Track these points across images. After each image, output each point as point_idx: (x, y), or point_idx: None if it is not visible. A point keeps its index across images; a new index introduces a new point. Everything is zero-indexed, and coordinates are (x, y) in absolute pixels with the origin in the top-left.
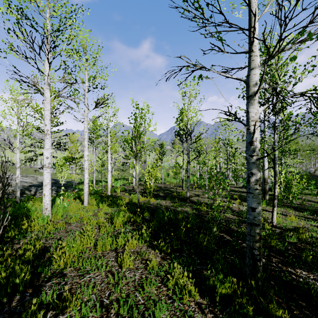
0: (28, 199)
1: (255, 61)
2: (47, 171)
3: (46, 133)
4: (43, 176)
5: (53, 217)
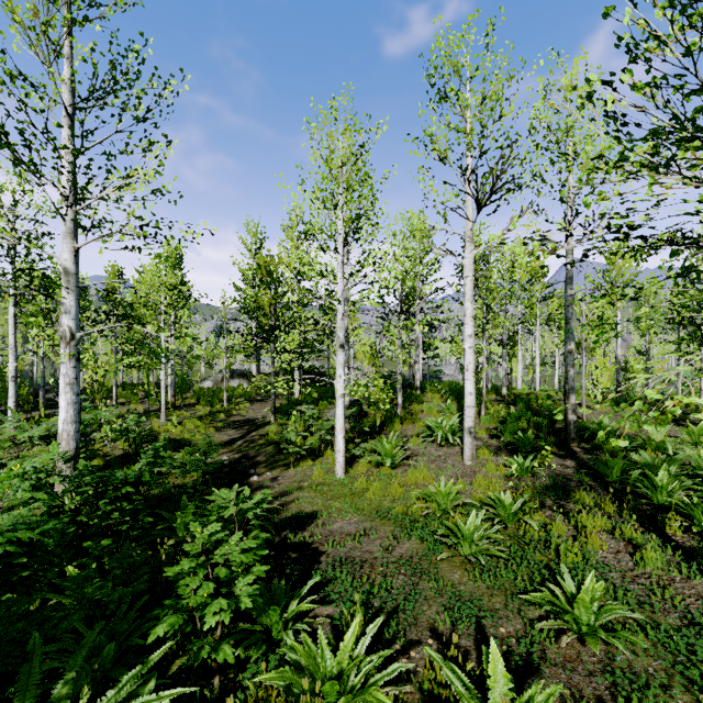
0: None
1: (618, 326)
2: (519, 364)
3: (519, 342)
4: (517, 367)
5: (523, 392)
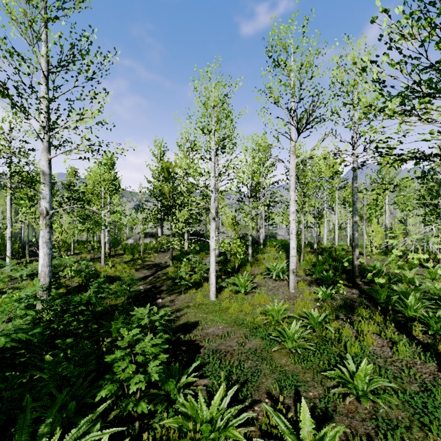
0: None
1: (386, 205)
2: (325, 229)
3: (325, 215)
4: (324, 231)
5: (327, 246)
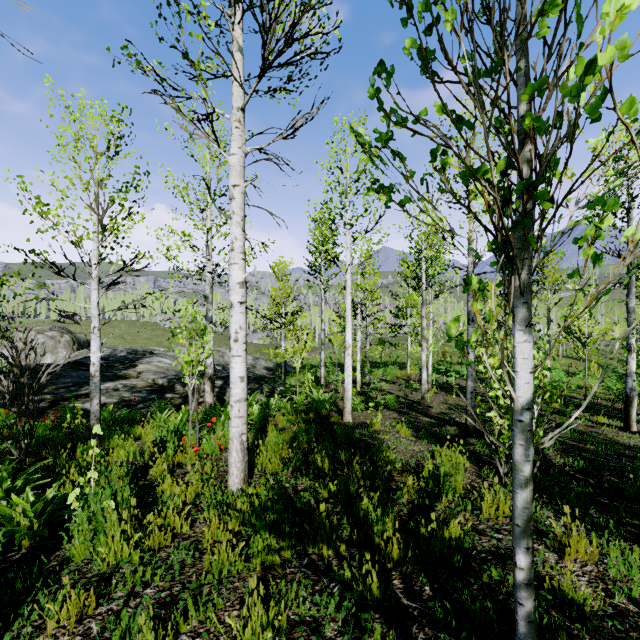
0: (159, 409)
1: None
2: None
3: None
4: None
5: None
